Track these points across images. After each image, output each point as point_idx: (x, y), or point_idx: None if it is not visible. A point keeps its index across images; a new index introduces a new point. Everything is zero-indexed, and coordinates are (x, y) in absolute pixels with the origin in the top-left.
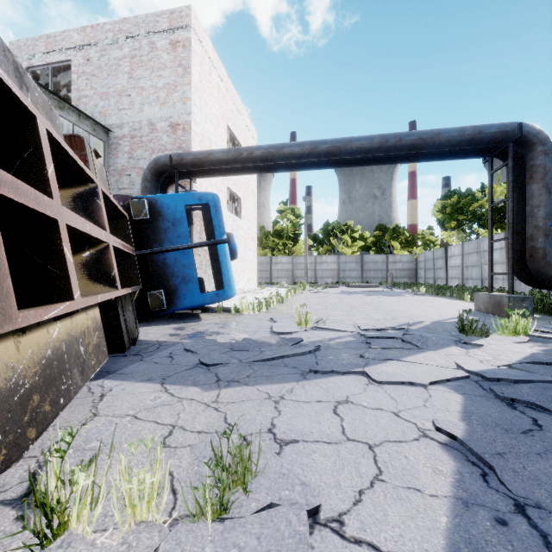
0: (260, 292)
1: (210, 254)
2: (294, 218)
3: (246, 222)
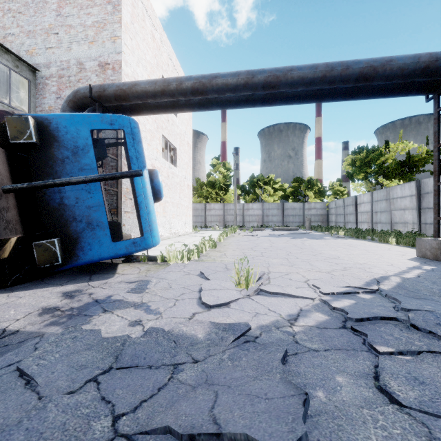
0: (195, 236)
1: (134, 196)
2: (225, 171)
3: (181, 170)
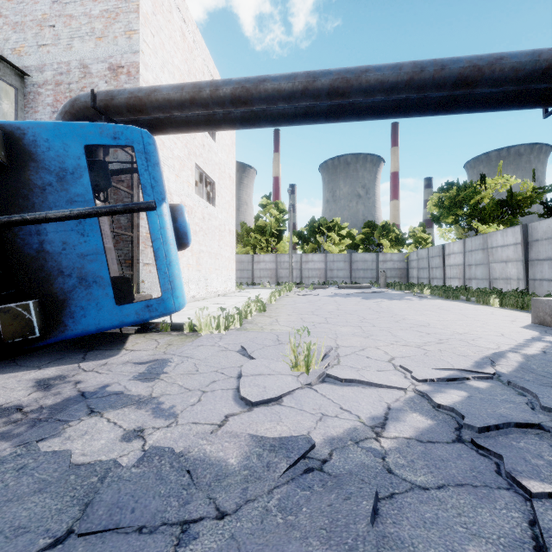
0: (238, 295)
1: None
2: (278, 213)
3: (221, 211)
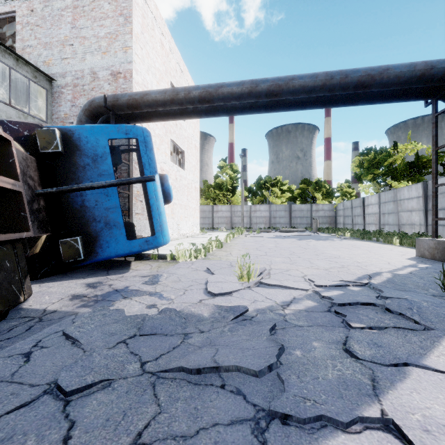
0: (202, 237)
1: (145, 199)
2: (232, 173)
3: (189, 173)
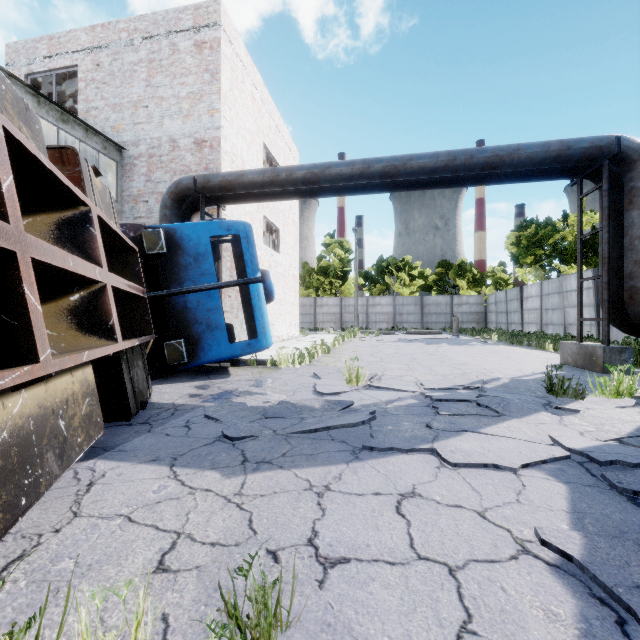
0: (303, 340)
1: (241, 296)
2: (342, 253)
3: (285, 257)
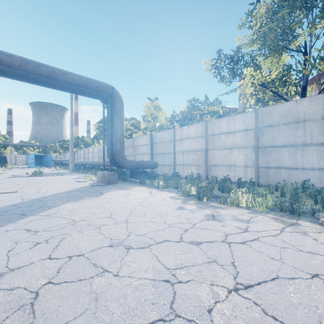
0: None
1: None
2: (4, 139)
3: None
